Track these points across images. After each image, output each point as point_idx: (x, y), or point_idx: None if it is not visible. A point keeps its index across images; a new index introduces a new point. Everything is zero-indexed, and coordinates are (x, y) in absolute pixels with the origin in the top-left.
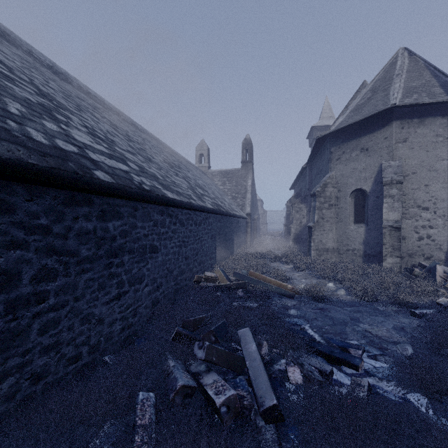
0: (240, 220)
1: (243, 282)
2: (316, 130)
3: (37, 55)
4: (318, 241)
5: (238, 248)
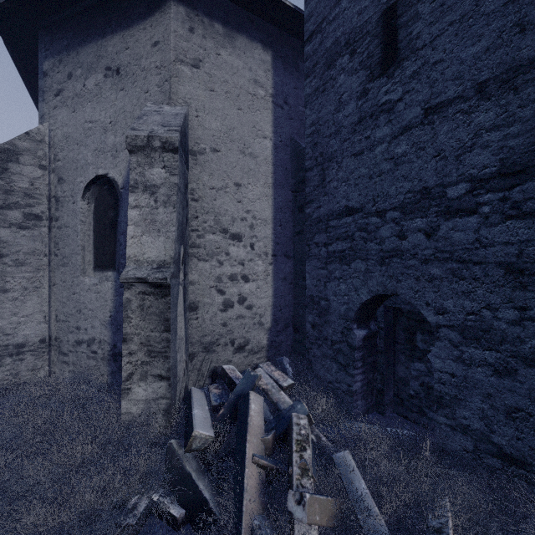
0: None
1: None
2: None
3: None
4: None
5: None
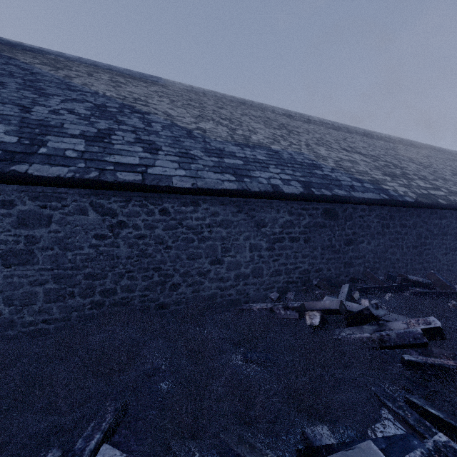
0: None
1: None
2: None
3: (358, 131)
4: None
5: None
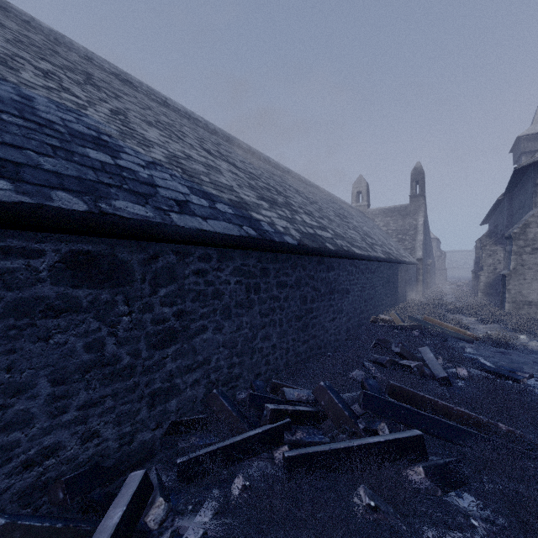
0: (409, 266)
1: (419, 324)
2: (526, 141)
3: (242, 145)
4: (515, 292)
5: (407, 297)
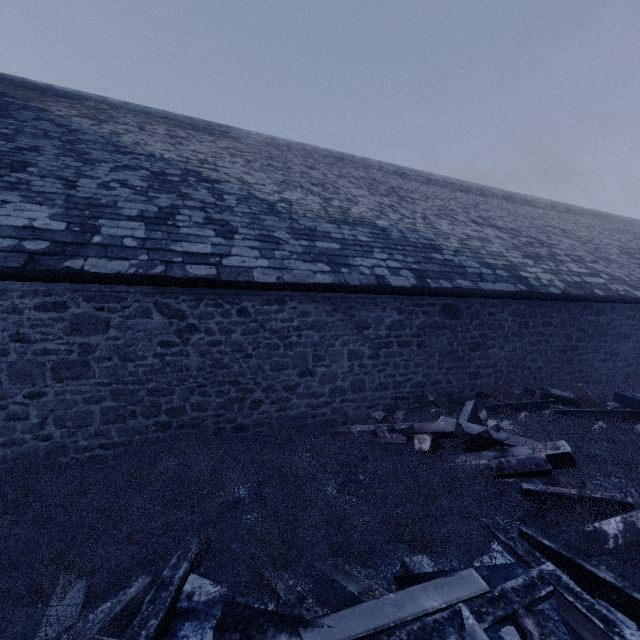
0: None
1: None
2: None
3: (495, 193)
4: None
5: None
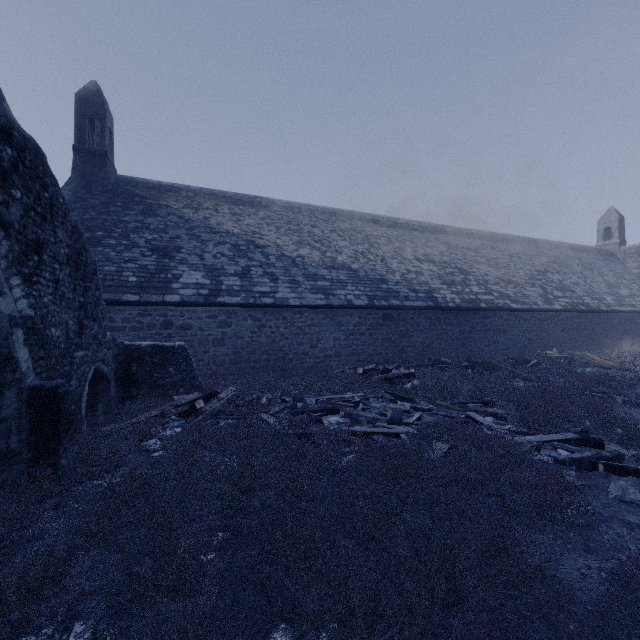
0: None
1: (567, 355)
2: None
3: (446, 229)
4: None
5: (628, 346)
